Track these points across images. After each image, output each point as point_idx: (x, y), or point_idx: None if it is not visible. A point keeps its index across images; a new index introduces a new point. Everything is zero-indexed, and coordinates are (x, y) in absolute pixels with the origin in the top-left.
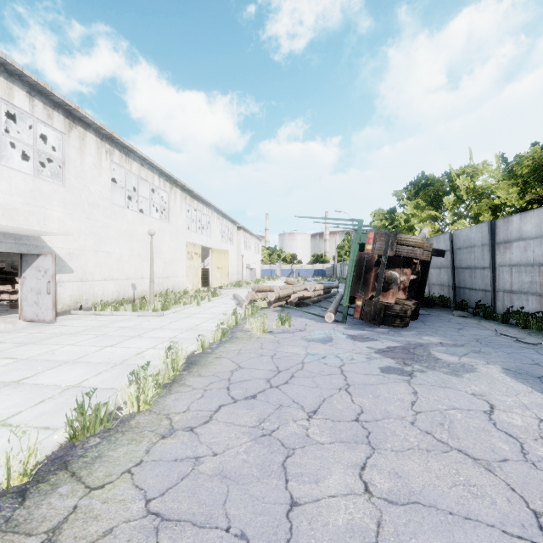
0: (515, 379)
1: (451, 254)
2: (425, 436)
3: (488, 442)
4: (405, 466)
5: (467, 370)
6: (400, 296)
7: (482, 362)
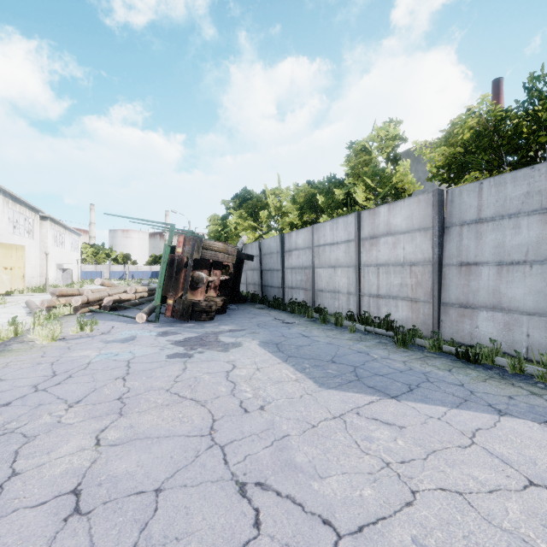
0: (262, 347)
1: (260, 258)
2: (172, 396)
3: (215, 389)
4: (142, 419)
5: (235, 346)
6: (211, 294)
7: (250, 339)
